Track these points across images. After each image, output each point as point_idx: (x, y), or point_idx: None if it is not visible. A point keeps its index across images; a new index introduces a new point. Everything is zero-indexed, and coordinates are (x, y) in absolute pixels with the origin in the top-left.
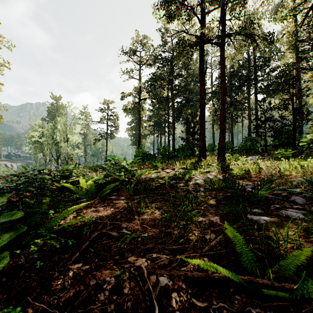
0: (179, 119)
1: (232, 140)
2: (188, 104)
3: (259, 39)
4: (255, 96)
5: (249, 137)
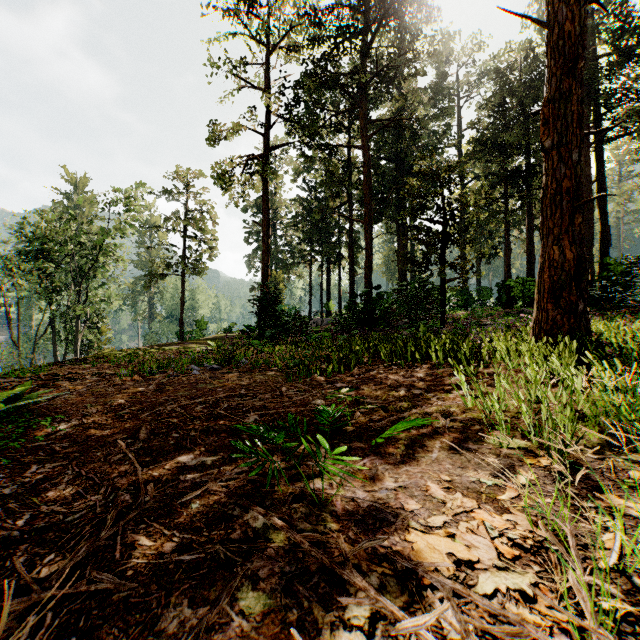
0: (380, 219)
1: (532, 275)
2: (403, 179)
3: None
4: (599, 148)
5: None
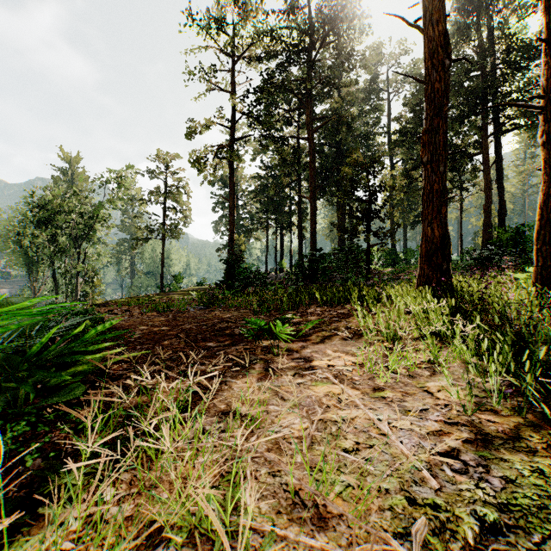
0: (323, 194)
1: None
2: (342, 161)
3: (514, 1)
4: (497, 138)
5: (531, 222)
